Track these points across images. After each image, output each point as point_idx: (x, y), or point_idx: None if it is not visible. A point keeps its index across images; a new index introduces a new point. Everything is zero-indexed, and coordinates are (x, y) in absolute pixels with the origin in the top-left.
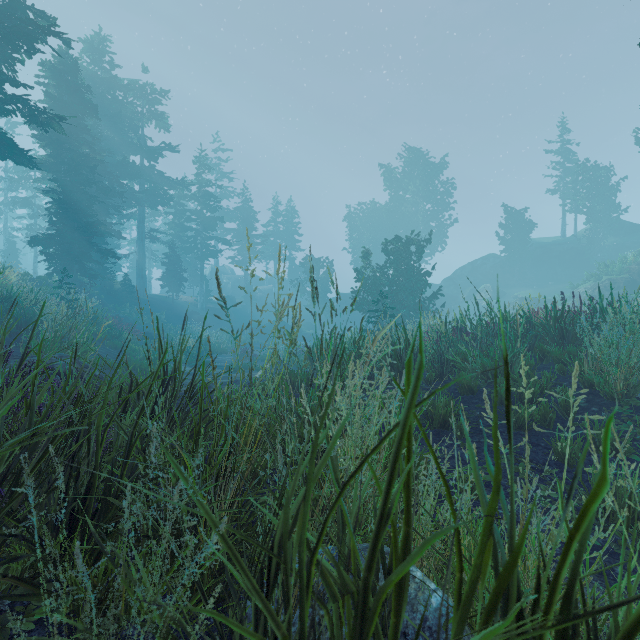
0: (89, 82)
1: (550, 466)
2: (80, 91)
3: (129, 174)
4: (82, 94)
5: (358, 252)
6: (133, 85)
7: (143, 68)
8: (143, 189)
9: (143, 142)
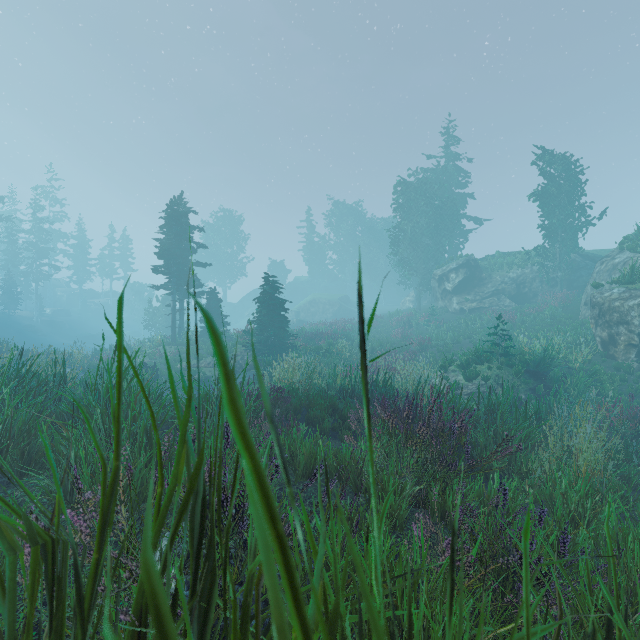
0: None
1: None
2: None
3: None
4: None
5: None
6: None
7: None
8: None
9: None
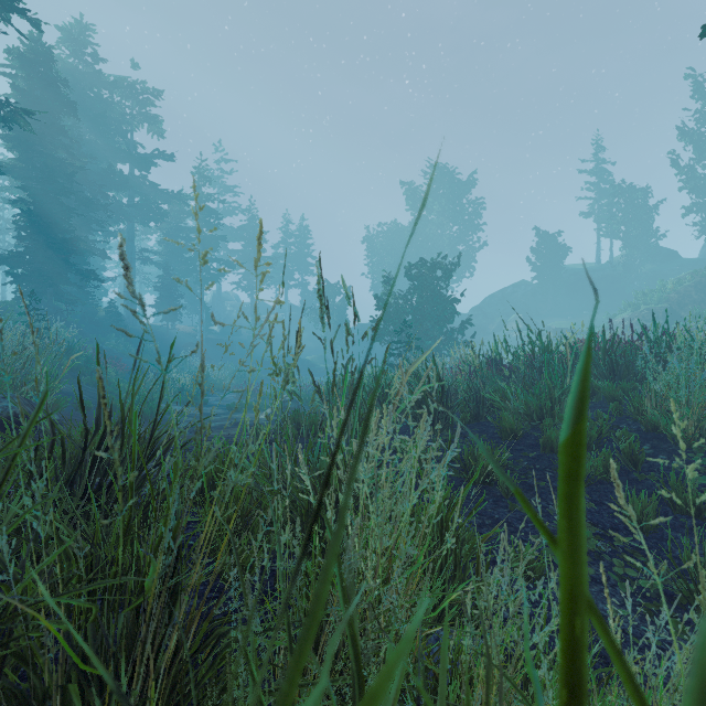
0: (68, 77)
1: (620, 532)
2: (55, 85)
3: (116, 184)
4: (58, 89)
5: (378, 278)
6: (121, 82)
7: (133, 64)
8: (133, 202)
9: (133, 148)
